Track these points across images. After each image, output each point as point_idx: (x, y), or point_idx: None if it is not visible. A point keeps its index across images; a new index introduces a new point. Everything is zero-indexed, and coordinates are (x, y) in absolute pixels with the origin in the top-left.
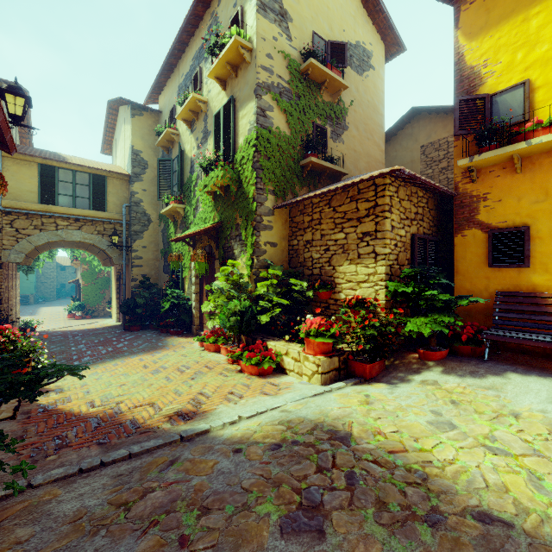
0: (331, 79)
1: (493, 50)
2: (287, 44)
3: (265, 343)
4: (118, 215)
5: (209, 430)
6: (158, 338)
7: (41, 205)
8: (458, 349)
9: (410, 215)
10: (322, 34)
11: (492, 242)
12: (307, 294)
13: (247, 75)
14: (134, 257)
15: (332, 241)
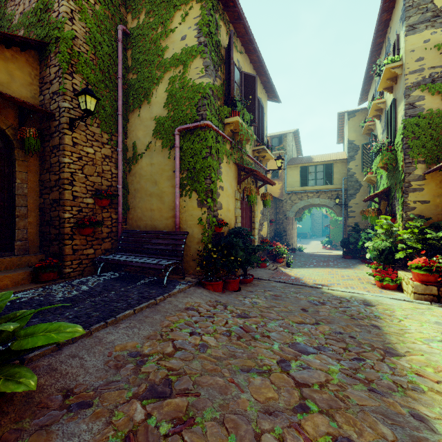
0: None
1: None
2: None
3: (395, 271)
4: (339, 185)
5: (321, 288)
6: (354, 264)
7: (301, 187)
8: None
9: None
10: None
11: None
12: (441, 241)
13: (400, 82)
14: (349, 211)
15: None
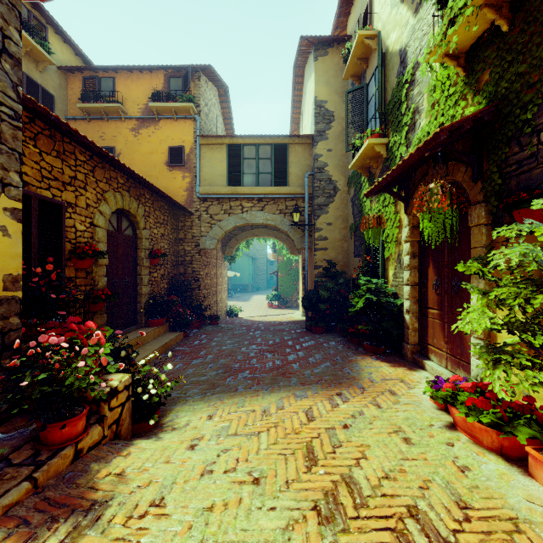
0: None
1: None
2: None
3: None
4: (300, 188)
5: None
6: (344, 355)
7: (229, 188)
8: None
9: None
10: None
11: None
12: None
13: None
14: (317, 238)
15: None
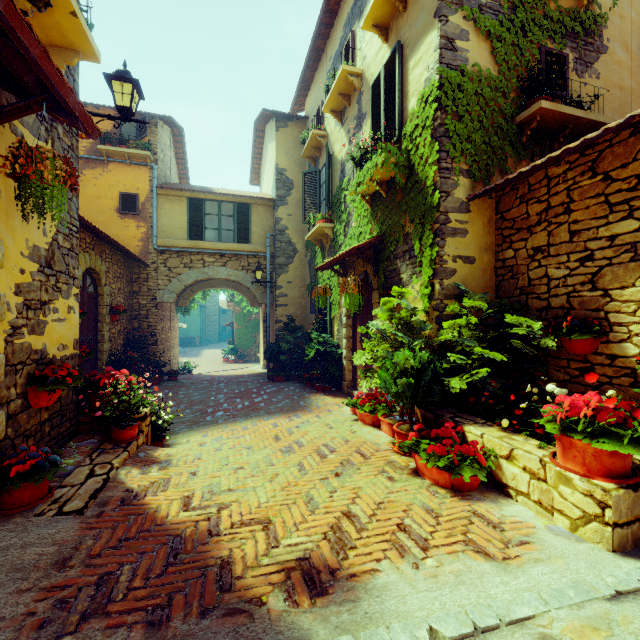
0: None
1: None
2: None
3: (459, 428)
4: (262, 246)
5: None
6: (300, 394)
7: (190, 242)
8: None
9: None
10: None
11: None
12: (543, 343)
13: None
14: (278, 295)
15: (600, 239)
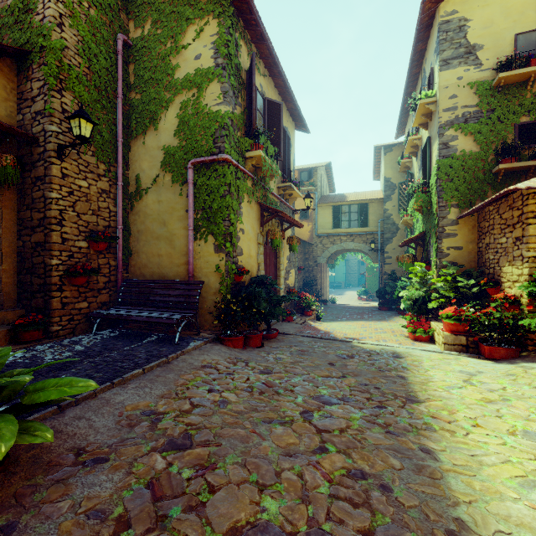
0: None
1: None
2: (475, 72)
3: (428, 322)
4: (375, 228)
5: (351, 342)
6: (390, 316)
7: (333, 230)
8: None
9: None
10: (532, 26)
11: None
12: (472, 290)
13: (435, 120)
14: (385, 257)
15: (499, 244)
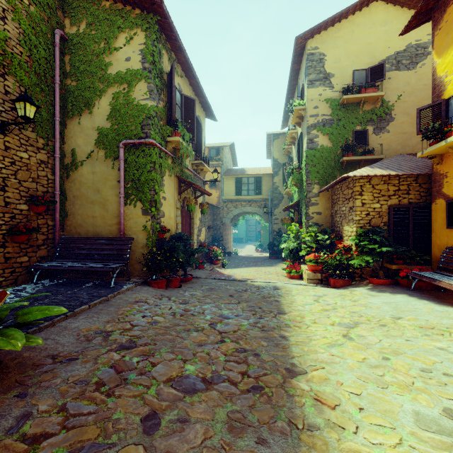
0: (366, 97)
1: (450, 64)
2: (330, 92)
3: (299, 265)
4: (267, 196)
5: (246, 281)
6: (276, 262)
7: (236, 196)
8: (399, 281)
9: (388, 192)
10: (363, 66)
11: (447, 209)
12: (326, 242)
13: (305, 122)
14: (274, 218)
15: (342, 211)
